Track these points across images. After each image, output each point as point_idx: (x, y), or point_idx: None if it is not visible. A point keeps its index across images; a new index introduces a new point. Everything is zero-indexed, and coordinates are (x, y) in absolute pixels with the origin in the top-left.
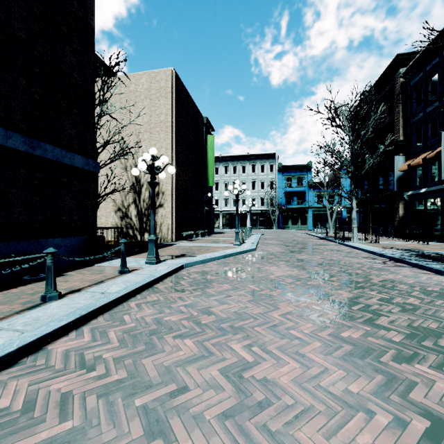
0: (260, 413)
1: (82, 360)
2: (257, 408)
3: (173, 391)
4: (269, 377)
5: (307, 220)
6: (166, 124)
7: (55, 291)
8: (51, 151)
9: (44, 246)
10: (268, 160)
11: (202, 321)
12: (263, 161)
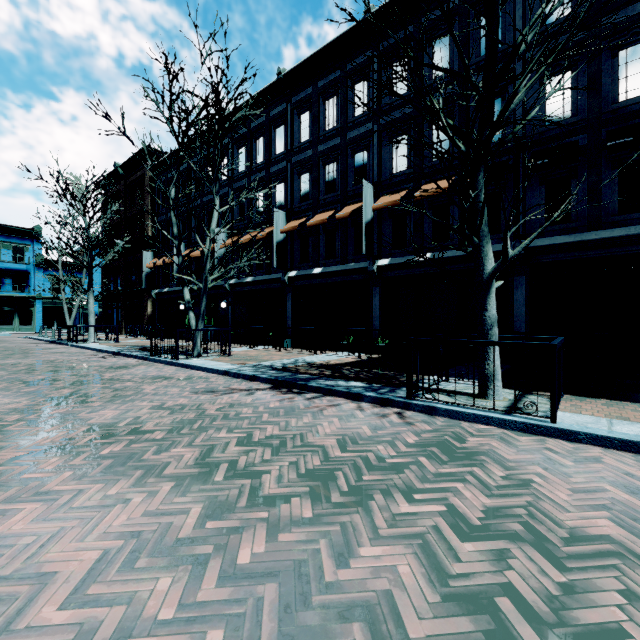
0: None
1: None
2: None
3: None
4: None
5: (33, 317)
6: None
7: None
8: None
9: None
10: None
11: None
12: None
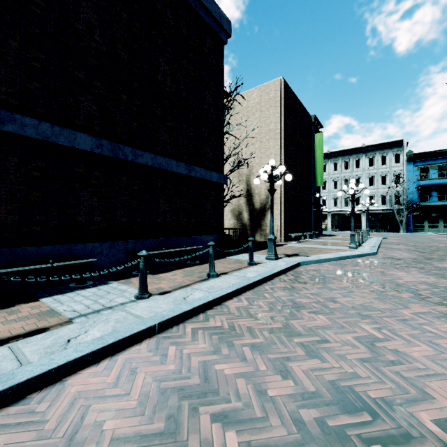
0: (393, 366)
1: (249, 313)
2: (390, 363)
3: (318, 340)
4: (400, 350)
5: None
6: (275, 131)
7: (214, 272)
8: (199, 172)
9: (195, 241)
10: (392, 149)
11: (330, 306)
12: (384, 151)
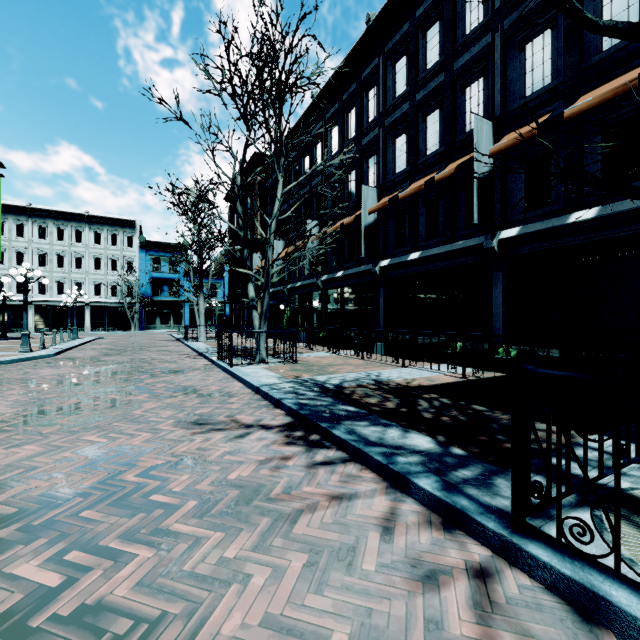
0: None
1: None
2: None
3: None
4: None
5: (183, 317)
6: None
7: None
8: None
9: None
10: (124, 229)
11: None
12: (115, 229)
